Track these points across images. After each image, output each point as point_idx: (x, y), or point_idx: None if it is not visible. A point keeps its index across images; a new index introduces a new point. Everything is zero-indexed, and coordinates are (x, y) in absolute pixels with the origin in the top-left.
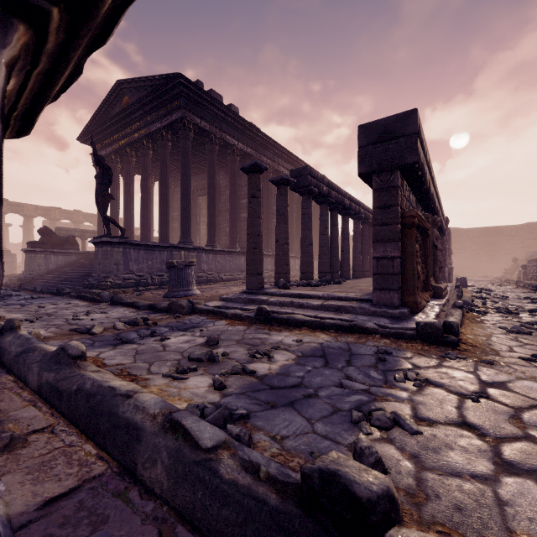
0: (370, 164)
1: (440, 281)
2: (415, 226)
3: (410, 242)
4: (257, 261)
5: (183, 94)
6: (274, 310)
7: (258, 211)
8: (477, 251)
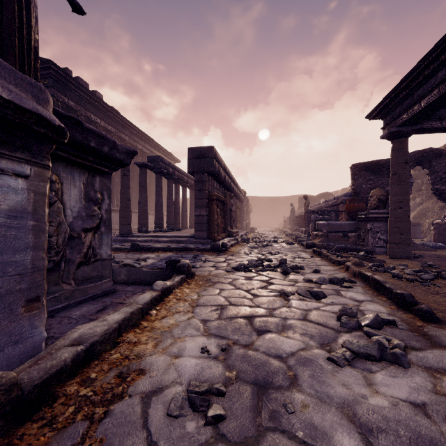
0: (194, 168)
1: (239, 229)
2: (214, 200)
3: (212, 208)
4: (127, 216)
5: (52, 76)
6: (141, 244)
7: (128, 184)
8: (267, 211)
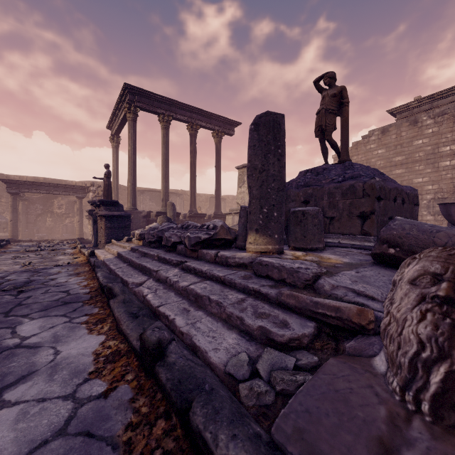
0: None
1: None
2: None
3: None
4: None
5: None
6: None
7: None
8: None
